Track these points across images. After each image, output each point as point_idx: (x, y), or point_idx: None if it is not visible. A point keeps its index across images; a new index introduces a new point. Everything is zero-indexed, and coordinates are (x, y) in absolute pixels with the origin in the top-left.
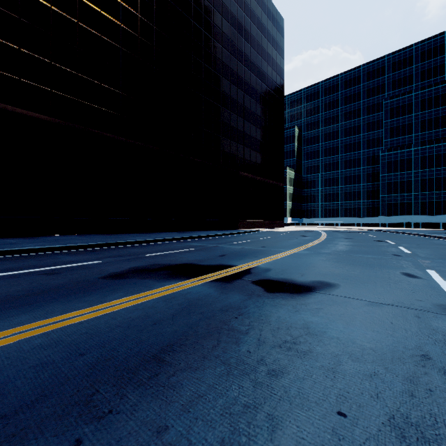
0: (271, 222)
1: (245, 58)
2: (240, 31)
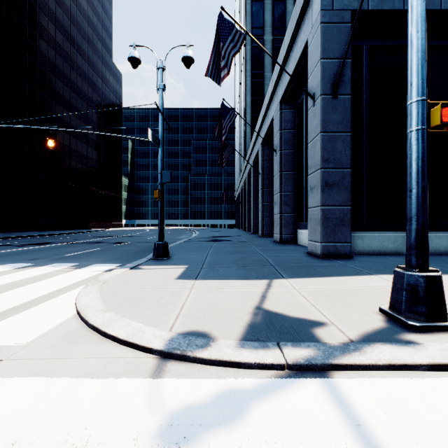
0: (113, 224)
1: (94, 103)
2: (90, 84)
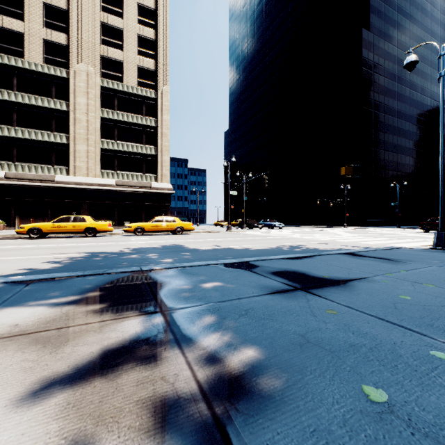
0: None
1: None
2: None
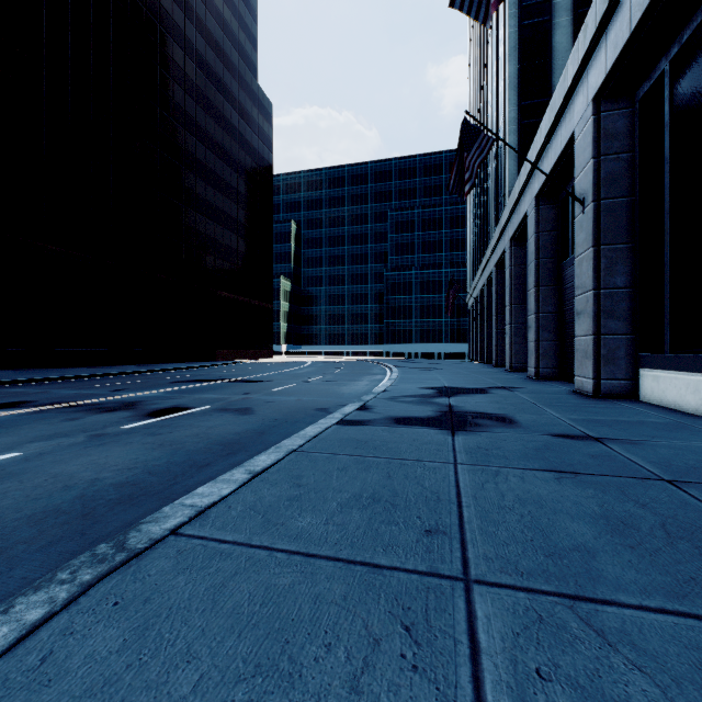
0: (257, 352)
1: (225, 152)
2: (219, 119)
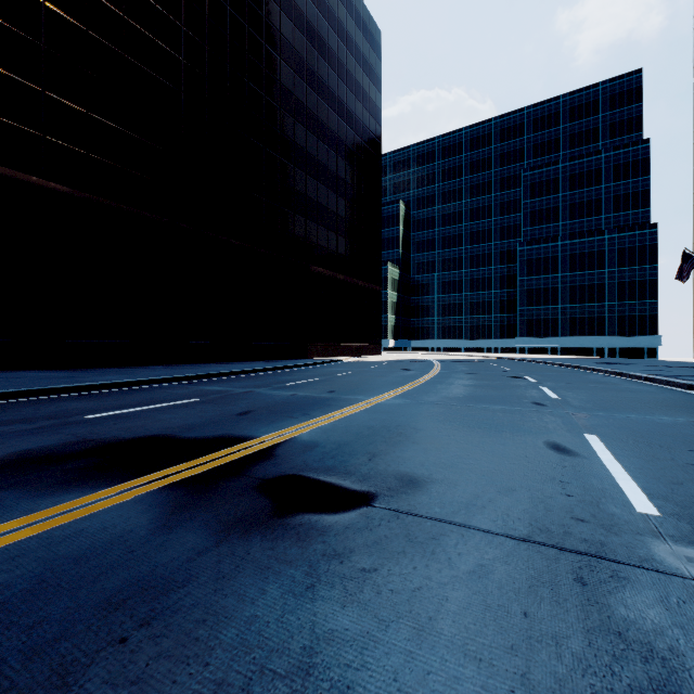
0: (361, 347)
1: (320, 83)
2: (312, 38)
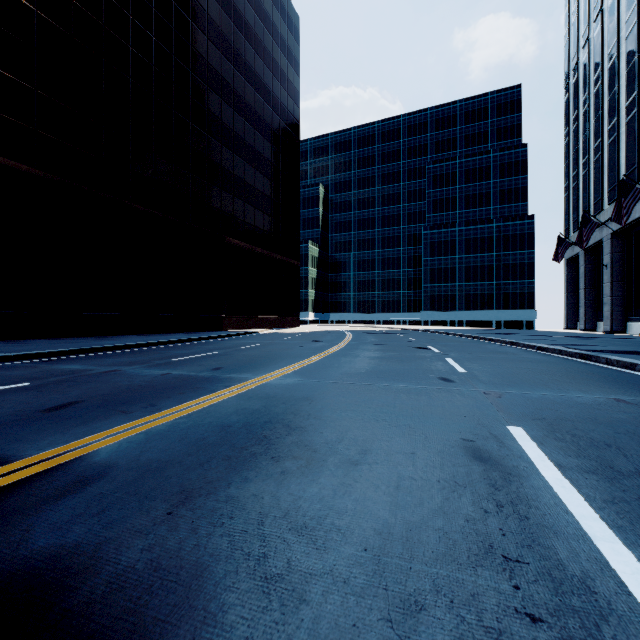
0: (279, 319)
1: (236, 54)
2: (227, 7)
